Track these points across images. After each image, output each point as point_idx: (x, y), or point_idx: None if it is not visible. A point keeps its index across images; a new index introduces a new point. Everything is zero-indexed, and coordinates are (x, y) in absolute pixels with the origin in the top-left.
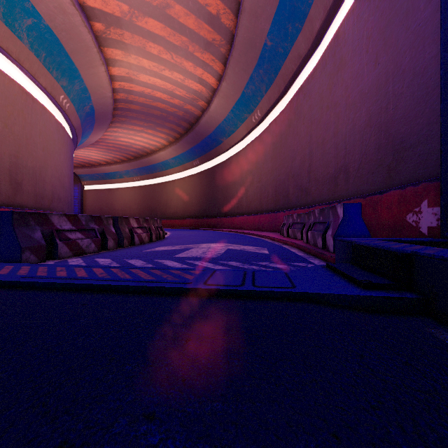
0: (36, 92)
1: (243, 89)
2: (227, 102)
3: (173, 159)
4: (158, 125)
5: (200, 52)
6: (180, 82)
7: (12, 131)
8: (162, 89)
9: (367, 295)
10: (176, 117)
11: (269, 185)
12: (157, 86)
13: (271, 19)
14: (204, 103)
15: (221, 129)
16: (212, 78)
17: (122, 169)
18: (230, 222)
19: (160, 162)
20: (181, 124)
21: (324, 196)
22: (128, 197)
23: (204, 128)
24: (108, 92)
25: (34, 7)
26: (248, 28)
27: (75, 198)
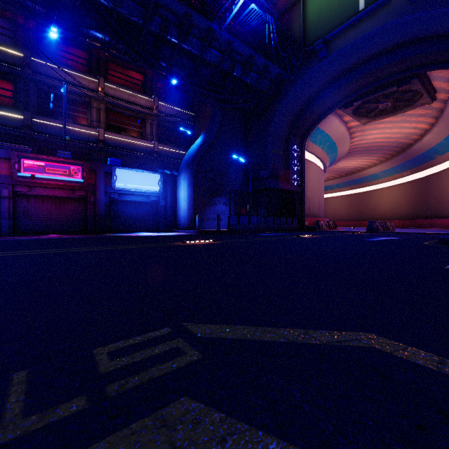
0: (320, 165)
1: None
2: (439, 136)
3: (382, 172)
4: (372, 153)
5: (415, 118)
6: (397, 132)
7: (319, 187)
8: (381, 137)
9: None
10: (390, 147)
11: None
12: (378, 137)
13: None
14: (417, 137)
15: (434, 150)
16: (425, 125)
17: (333, 183)
18: (444, 222)
19: (369, 175)
20: (393, 149)
21: None
22: (337, 204)
23: (416, 150)
24: (346, 150)
25: (331, 138)
26: None
27: None
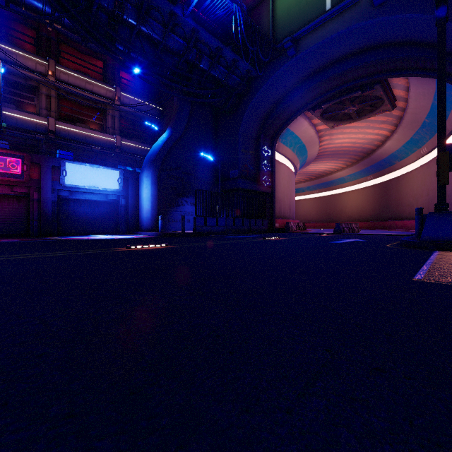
0: (291, 167)
1: (411, 136)
2: (398, 142)
3: (349, 176)
4: (340, 158)
5: (378, 125)
6: (361, 137)
7: (289, 189)
8: (348, 142)
9: (413, 234)
10: (355, 152)
11: (434, 199)
12: (345, 142)
13: (426, 114)
14: (379, 143)
15: (394, 156)
16: (386, 132)
17: (304, 186)
18: (402, 224)
19: (337, 178)
20: (358, 154)
21: None
22: (308, 206)
23: (378, 156)
24: (316, 153)
25: (301, 141)
26: (411, 117)
27: None
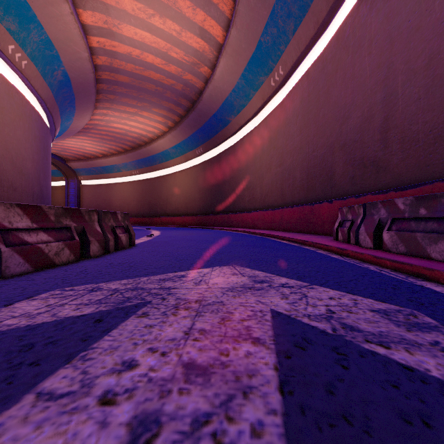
0: None
1: (260, 36)
2: (236, 62)
3: (174, 148)
4: (154, 105)
5: None
6: (175, 36)
7: None
8: (153, 49)
9: None
10: (174, 92)
11: (297, 168)
12: (147, 44)
13: None
14: (208, 70)
15: (229, 105)
16: (217, 26)
17: (119, 162)
18: (240, 219)
19: (160, 152)
20: (181, 102)
21: (436, 166)
22: (126, 193)
23: (208, 105)
24: (82, 50)
25: None
26: None
27: (71, 194)
